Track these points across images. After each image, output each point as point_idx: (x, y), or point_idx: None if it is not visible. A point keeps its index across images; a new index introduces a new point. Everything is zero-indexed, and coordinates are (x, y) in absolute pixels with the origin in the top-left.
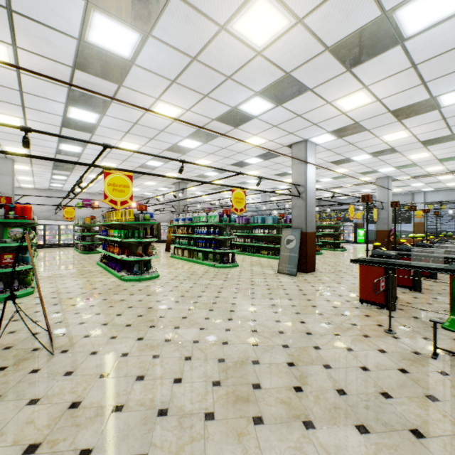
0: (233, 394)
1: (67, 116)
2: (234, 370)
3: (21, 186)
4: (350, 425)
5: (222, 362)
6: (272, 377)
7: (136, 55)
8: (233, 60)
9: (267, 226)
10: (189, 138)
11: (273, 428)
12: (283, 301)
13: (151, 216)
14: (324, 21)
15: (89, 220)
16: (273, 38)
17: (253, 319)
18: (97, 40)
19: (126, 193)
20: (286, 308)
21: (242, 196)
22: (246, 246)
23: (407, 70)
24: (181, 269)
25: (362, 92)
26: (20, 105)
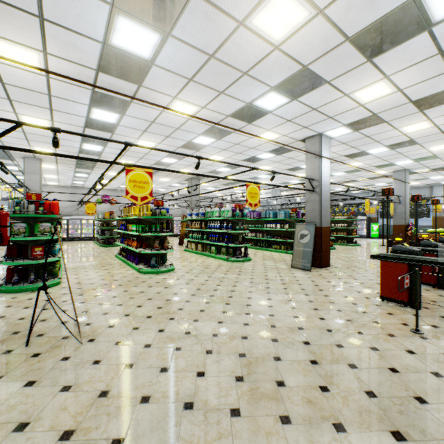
0: (257, 390)
1: (90, 117)
2: (256, 366)
3: (47, 184)
4: (384, 430)
5: (243, 357)
6: (296, 374)
7: (156, 55)
8: (250, 55)
9: (279, 221)
10: (203, 135)
11: (302, 429)
12: (299, 297)
13: (167, 211)
14: (346, 11)
15: (108, 215)
16: (292, 31)
17: (270, 314)
18: (120, 42)
19: (146, 189)
20: (303, 303)
21: (256, 191)
22: (257, 240)
23: (433, 57)
24: (195, 263)
25: (382, 82)
26: (48, 108)
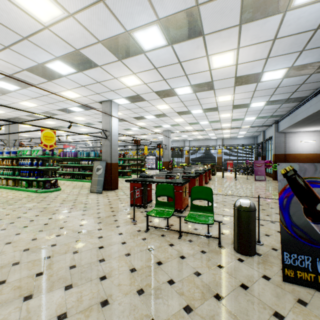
0: None
1: None
2: None
3: None
4: (62, 287)
5: None
6: (23, 271)
7: None
8: (23, 24)
9: (91, 159)
10: (4, 81)
11: None
12: (78, 213)
13: None
14: (90, 22)
15: None
16: (54, 19)
17: (41, 230)
18: None
19: None
20: (77, 217)
21: (52, 135)
22: (75, 174)
23: (153, 70)
24: None
25: (134, 76)
26: None
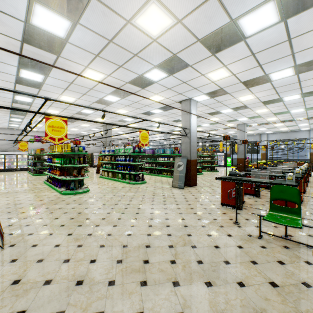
0: (130, 267)
1: (19, 76)
2: (132, 252)
3: None
4: (201, 282)
5: (125, 247)
6: (157, 255)
7: (69, 35)
8: (137, 43)
9: (167, 155)
10: (111, 95)
11: (153, 287)
12: (172, 206)
13: (84, 148)
14: (195, 22)
15: (39, 151)
16: (163, 31)
17: (150, 218)
18: (39, 23)
19: (62, 132)
20: (174, 210)
21: (146, 135)
22: (152, 169)
23: (249, 57)
24: (106, 186)
25: (223, 69)
26: None
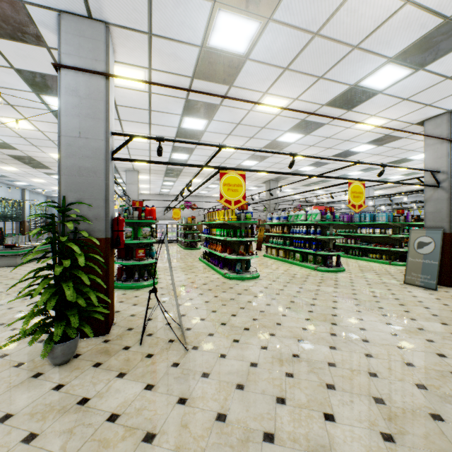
0: None
1: (180, 127)
2: (406, 422)
3: (141, 193)
4: None
5: (382, 405)
6: None
7: (252, 47)
8: (367, 21)
9: (378, 225)
10: (290, 132)
11: None
12: (434, 325)
13: (251, 215)
14: None
15: (190, 220)
16: None
17: (399, 346)
18: (217, 42)
19: (239, 192)
20: (445, 336)
21: (360, 190)
22: (347, 247)
23: None
24: (279, 270)
25: None
26: (147, 123)
